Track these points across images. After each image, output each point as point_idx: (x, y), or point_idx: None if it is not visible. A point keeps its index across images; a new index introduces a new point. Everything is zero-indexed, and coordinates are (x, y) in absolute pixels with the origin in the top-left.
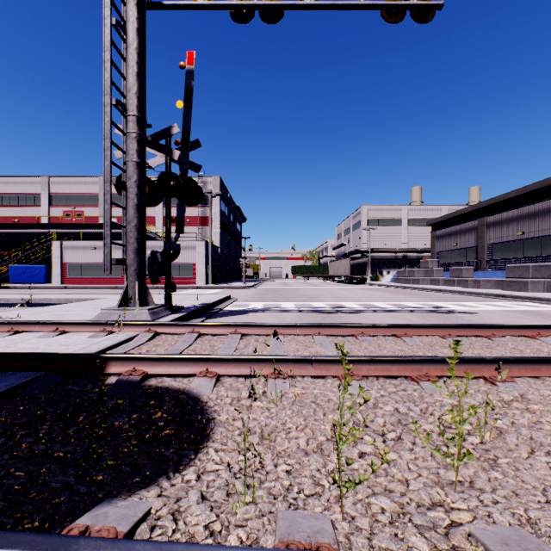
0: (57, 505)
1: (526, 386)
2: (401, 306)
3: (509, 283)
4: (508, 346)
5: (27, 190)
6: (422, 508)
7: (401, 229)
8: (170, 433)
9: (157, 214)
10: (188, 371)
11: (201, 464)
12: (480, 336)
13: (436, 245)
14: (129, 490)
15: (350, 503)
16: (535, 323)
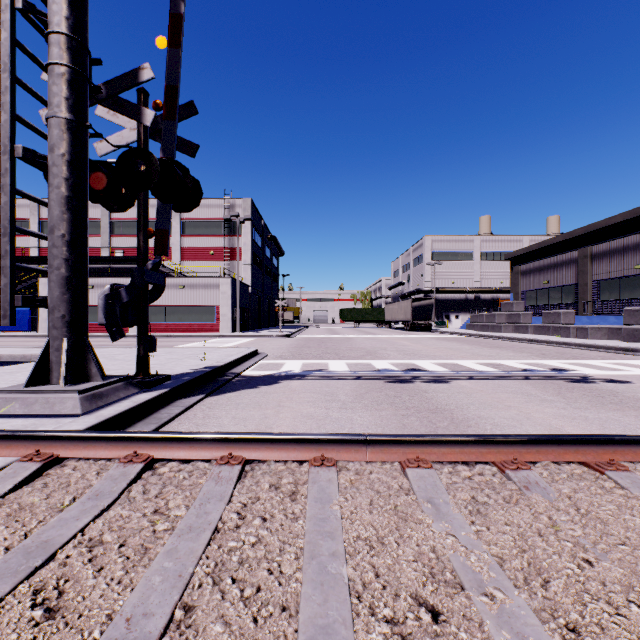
0: None
1: None
2: (502, 367)
3: (631, 332)
4: None
5: None
6: None
7: (472, 264)
8: None
9: (173, 245)
10: None
11: None
12: None
13: (520, 283)
14: None
15: None
16: None
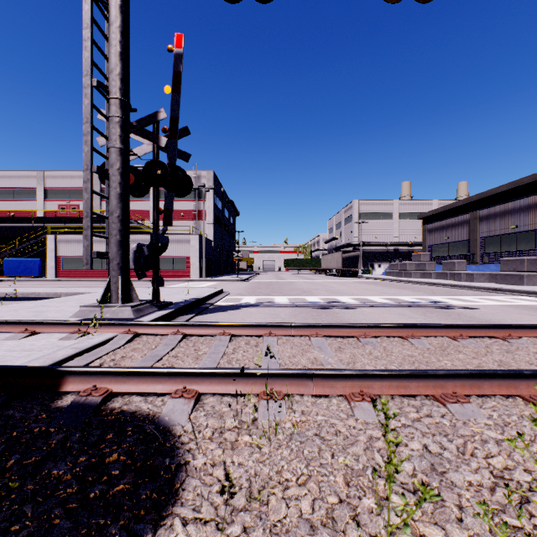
0: None
1: None
2: (397, 300)
3: (503, 277)
4: (529, 350)
5: (23, 184)
6: None
7: (392, 223)
8: (125, 489)
9: (151, 208)
10: (162, 389)
11: None
12: (494, 337)
13: (427, 239)
14: None
15: None
16: None
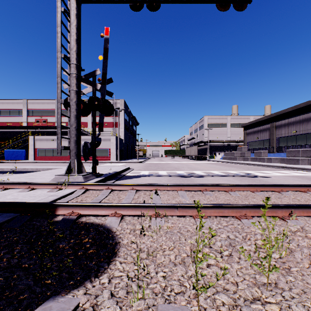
0: (21, 301)
1: (304, 222)
2: (227, 173)
3: (288, 160)
4: (291, 197)
5: (15, 107)
6: (247, 302)
7: (226, 129)
8: (93, 251)
9: (88, 121)
10: (105, 213)
11: (111, 272)
12: (274, 191)
13: (246, 138)
14: (66, 290)
15: (203, 298)
16: (305, 183)
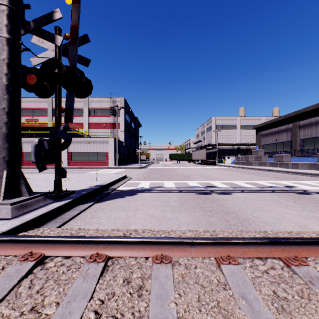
0: None
1: None
2: (258, 185)
3: None
4: None
5: None
6: None
7: (236, 131)
8: None
9: (84, 121)
10: None
11: None
12: None
13: (261, 141)
14: None
15: None
16: None
